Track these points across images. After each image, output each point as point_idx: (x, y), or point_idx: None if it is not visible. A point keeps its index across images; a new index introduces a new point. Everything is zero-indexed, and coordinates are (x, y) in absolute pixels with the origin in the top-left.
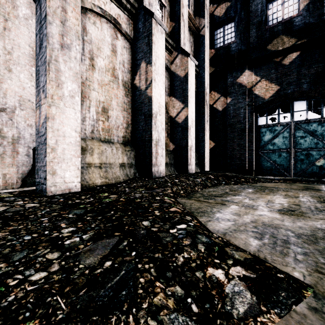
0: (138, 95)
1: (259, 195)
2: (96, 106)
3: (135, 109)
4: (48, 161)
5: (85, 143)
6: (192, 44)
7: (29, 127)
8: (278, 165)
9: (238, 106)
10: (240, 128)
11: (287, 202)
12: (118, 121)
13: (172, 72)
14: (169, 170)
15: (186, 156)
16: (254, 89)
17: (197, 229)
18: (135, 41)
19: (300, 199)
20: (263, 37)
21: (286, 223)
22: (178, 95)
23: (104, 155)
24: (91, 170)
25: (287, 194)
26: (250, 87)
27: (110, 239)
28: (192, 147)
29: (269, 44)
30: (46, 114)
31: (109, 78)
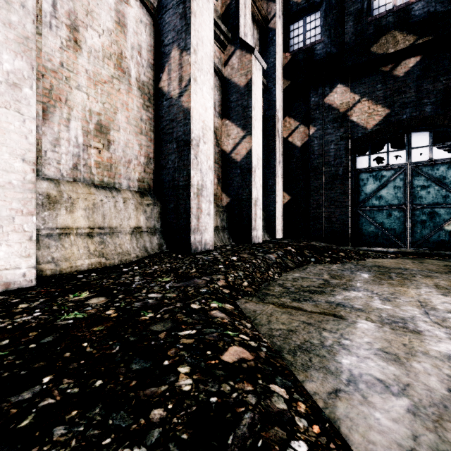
0: (167, 107)
1: (391, 288)
2: (84, 119)
3: (162, 133)
4: None
5: (56, 189)
6: (256, 41)
7: None
8: (386, 229)
9: (327, 140)
10: (330, 173)
11: None
12: (128, 151)
13: (225, 80)
14: (221, 238)
15: (249, 216)
16: (351, 113)
17: None
18: (162, 13)
19: None
20: (365, 33)
21: None
22: (235, 116)
23: (98, 211)
24: (68, 240)
25: (438, 285)
26: (345, 111)
27: None
28: (258, 200)
29: (374, 45)
30: None
31: (112, 72)
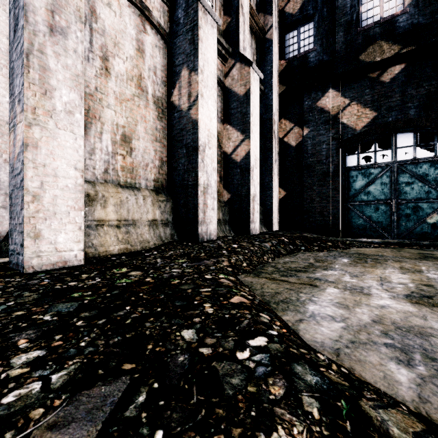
0: (178, 118)
1: (363, 269)
2: (112, 132)
3: (173, 140)
4: (27, 217)
5: (93, 189)
6: (254, 51)
7: (8, 164)
8: (374, 222)
9: (319, 140)
10: (322, 170)
11: (411, 281)
12: (146, 156)
13: (227, 89)
14: (222, 230)
15: (247, 210)
16: (341, 116)
17: (287, 347)
18: (173, 38)
19: (427, 275)
20: (354, 43)
21: (433, 323)
22: (235, 122)
23: (124, 207)
24: (103, 230)
25: (403, 267)
26: (336, 113)
27: (110, 386)
28: (256, 196)
29: (362, 54)
30: (24, 138)
31: (133, 91)
